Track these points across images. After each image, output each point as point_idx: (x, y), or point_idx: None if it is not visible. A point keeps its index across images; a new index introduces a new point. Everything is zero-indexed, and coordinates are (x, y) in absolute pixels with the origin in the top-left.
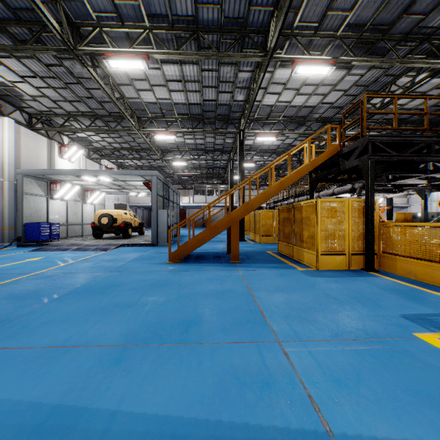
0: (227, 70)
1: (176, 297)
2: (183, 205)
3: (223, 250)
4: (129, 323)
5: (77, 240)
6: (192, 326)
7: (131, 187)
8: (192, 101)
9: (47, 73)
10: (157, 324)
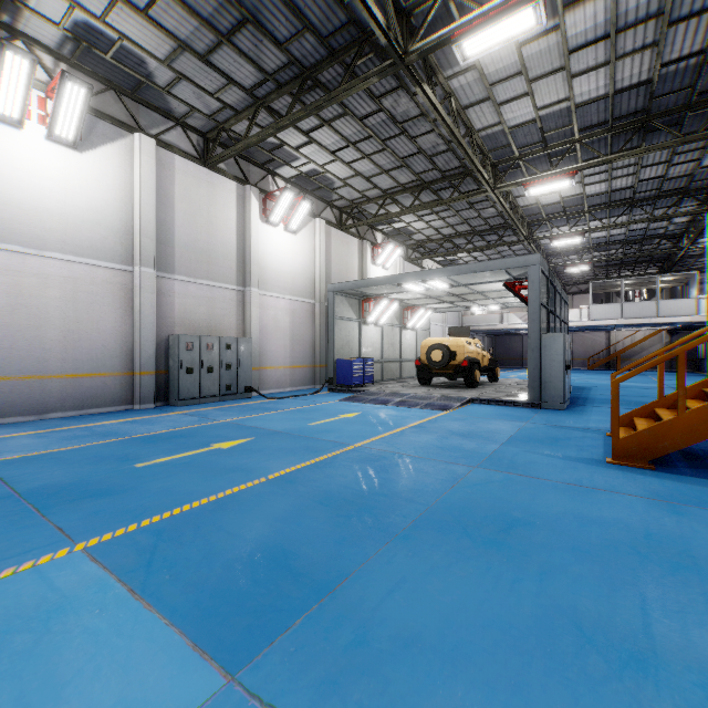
0: None
1: None
2: None
3: None
4: None
5: (397, 387)
6: None
7: (476, 296)
8: (626, 82)
9: (362, 133)
10: None
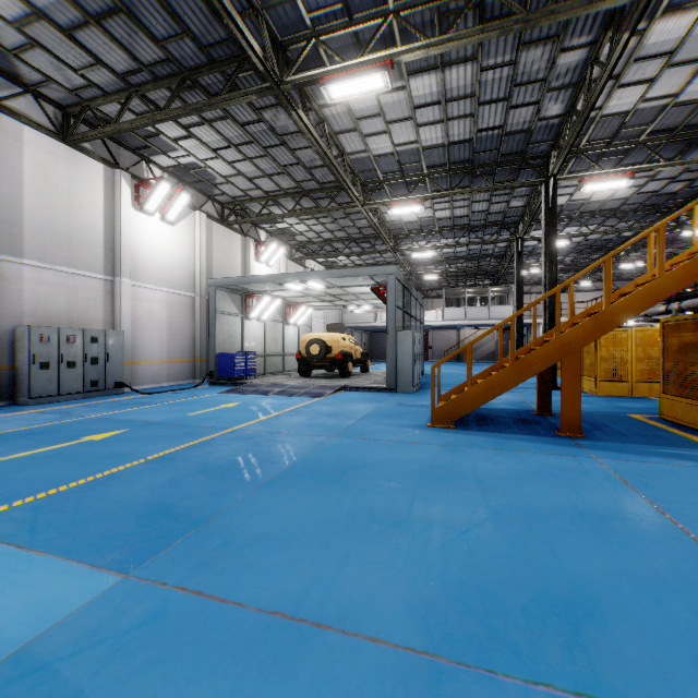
0: (535, 56)
1: (487, 514)
2: (425, 324)
3: (525, 407)
4: (414, 575)
5: (278, 379)
6: (586, 627)
7: (350, 297)
8: (456, 137)
9: (243, 137)
10: (480, 593)
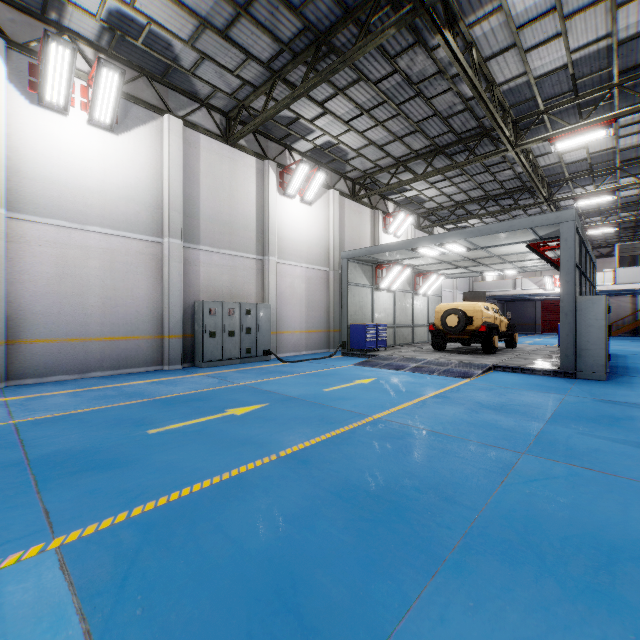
0: None
1: None
2: None
3: None
4: None
5: (410, 352)
6: None
7: (493, 260)
8: None
9: (376, 99)
10: None
